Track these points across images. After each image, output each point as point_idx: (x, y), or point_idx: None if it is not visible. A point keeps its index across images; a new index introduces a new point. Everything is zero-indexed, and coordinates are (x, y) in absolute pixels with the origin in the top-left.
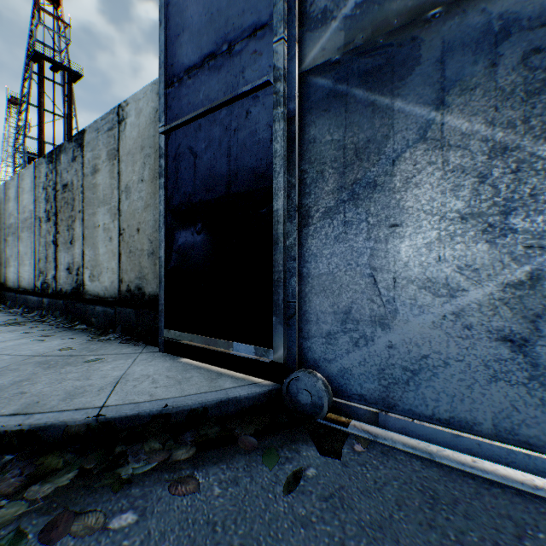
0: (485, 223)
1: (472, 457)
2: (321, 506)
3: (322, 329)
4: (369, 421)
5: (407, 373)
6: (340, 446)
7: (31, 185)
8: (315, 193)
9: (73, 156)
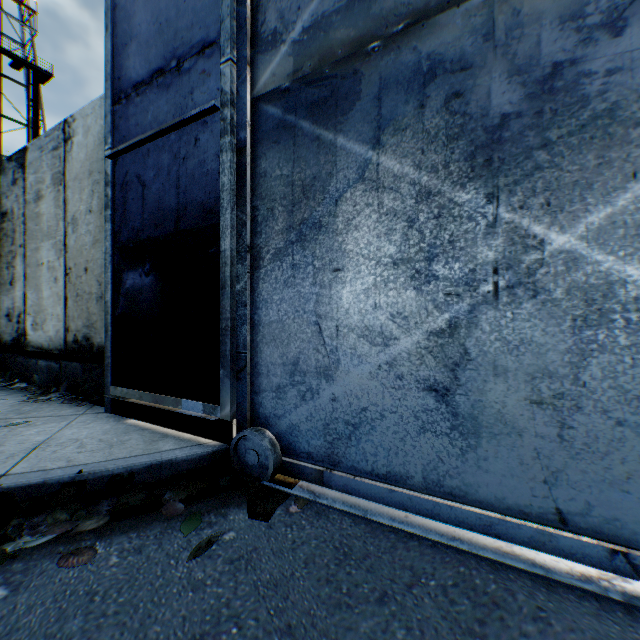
0: (414, 269)
1: (407, 513)
2: (222, 569)
3: (272, 383)
4: (315, 481)
5: (349, 427)
6: (275, 508)
7: None
8: (266, 232)
9: (14, 178)
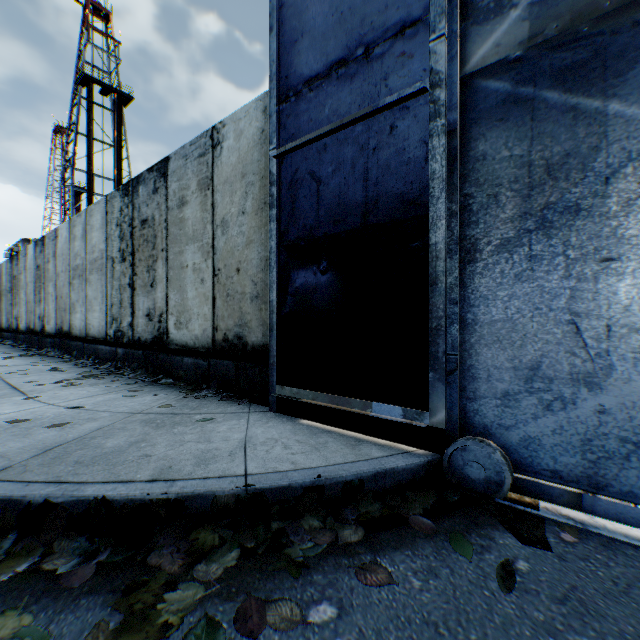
0: None
1: None
2: (559, 610)
3: (495, 388)
4: (568, 504)
5: (626, 445)
6: (542, 534)
7: (102, 222)
8: (484, 221)
9: (154, 187)
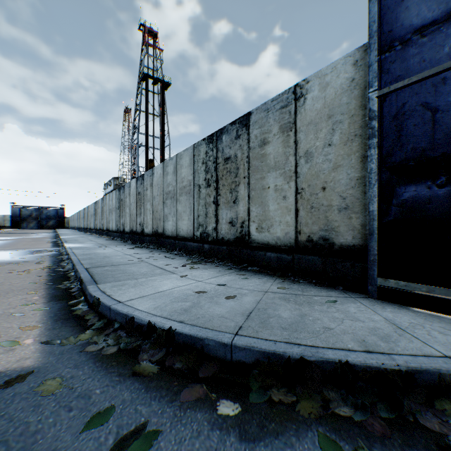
0: None
1: None
2: None
3: None
4: None
5: None
6: None
7: (189, 162)
8: None
9: (236, 135)
